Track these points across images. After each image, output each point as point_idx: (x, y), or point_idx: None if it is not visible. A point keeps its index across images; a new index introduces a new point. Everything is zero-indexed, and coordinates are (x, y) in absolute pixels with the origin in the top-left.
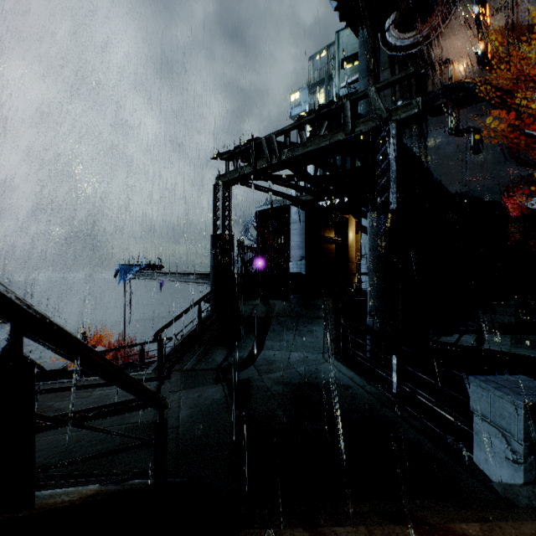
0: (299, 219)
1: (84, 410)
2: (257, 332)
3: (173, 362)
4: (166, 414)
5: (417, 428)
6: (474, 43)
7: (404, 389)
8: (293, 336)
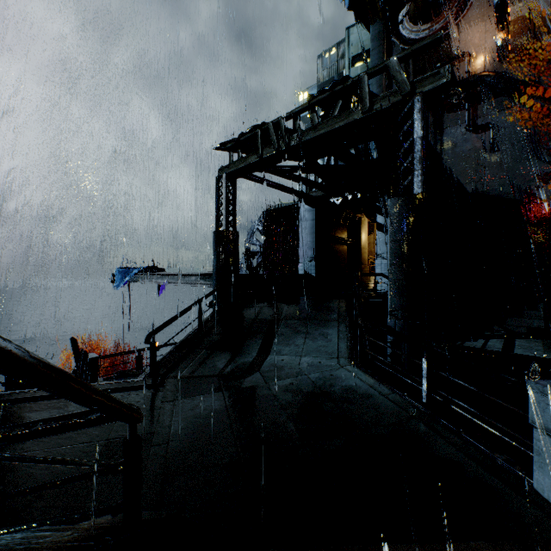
0: (309, 217)
1: (25, 425)
2: (263, 335)
3: (169, 368)
4: (154, 427)
5: (456, 445)
6: (493, 35)
7: (434, 398)
8: (303, 339)
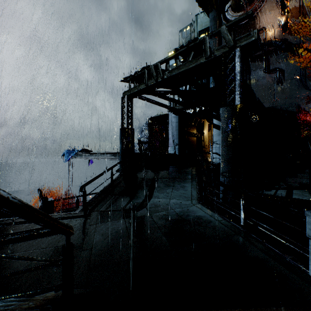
0: (174, 120)
1: (1, 236)
2: (148, 187)
3: (93, 205)
4: (84, 239)
5: (262, 249)
6: (279, 18)
7: (248, 223)
8: (171, 189)
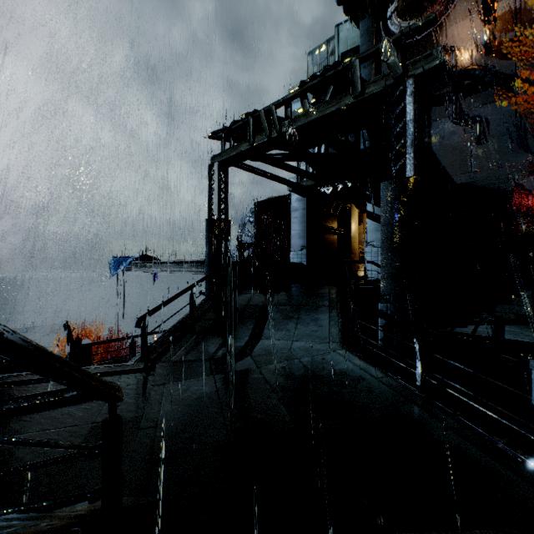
0: (300, 206)
1: None
2: (255, 320)
3: (160, 352)
4: (143, 410)
5: (454, 428)
6: (480, 30)
7: (429, 382)
8: (295, 324)
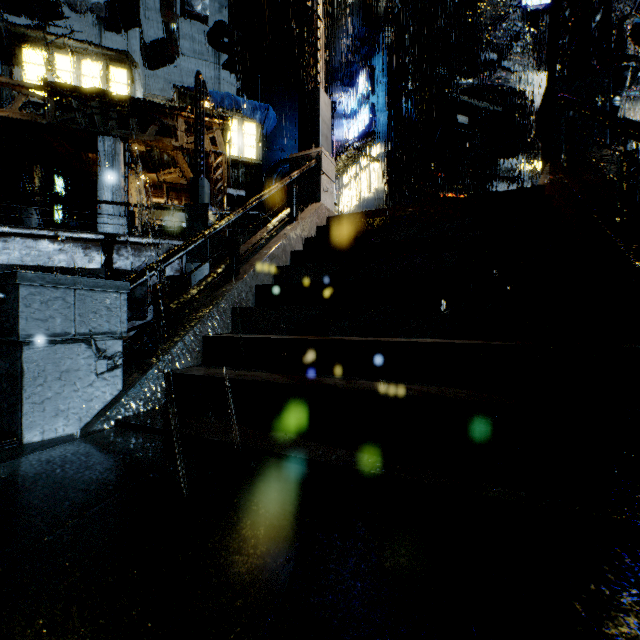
0: None
1: None
2: None
3: None
4: None
5: None
6: None
7: None
8: None
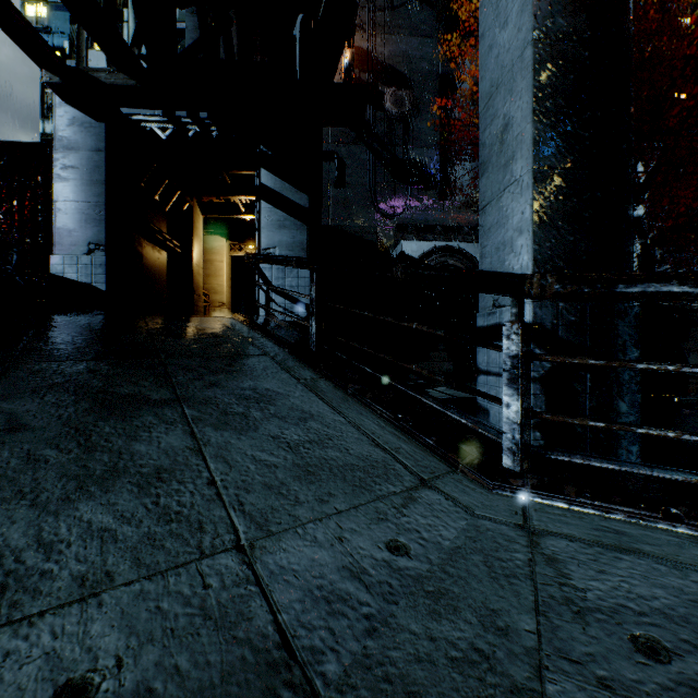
0: (85, 140)
1: None
2: None
3: None
4: None
5: None
6: None
7: None
8: (184, 432)
